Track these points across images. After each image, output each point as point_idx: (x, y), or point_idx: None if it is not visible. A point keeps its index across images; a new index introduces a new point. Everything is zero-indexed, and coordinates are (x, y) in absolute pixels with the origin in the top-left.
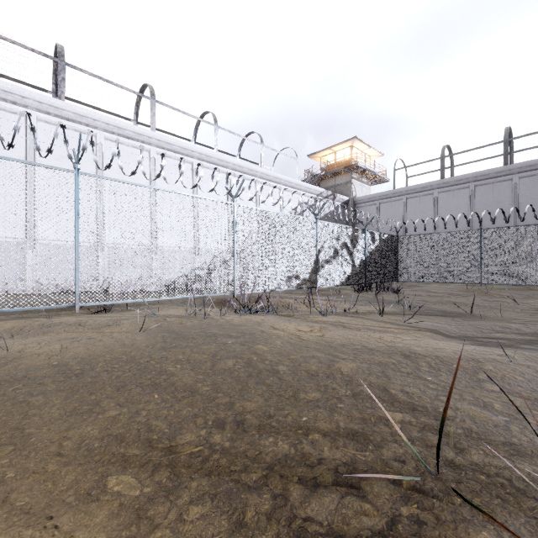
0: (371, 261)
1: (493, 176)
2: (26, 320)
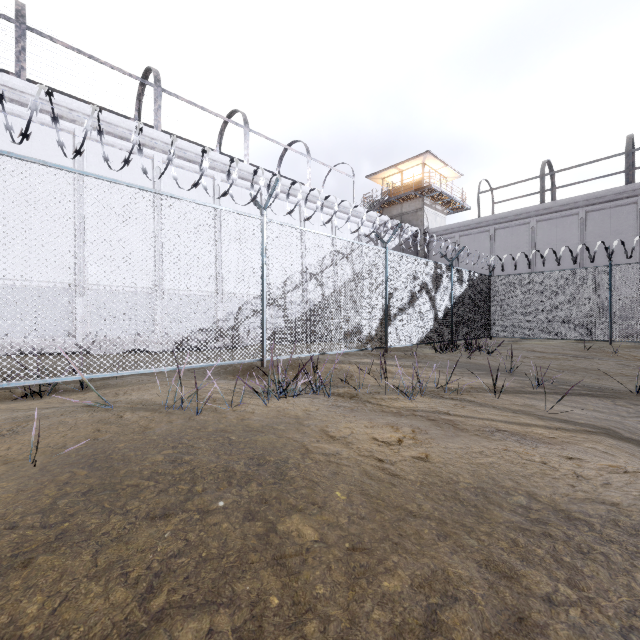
0: (459, 309)
1: (611, 199)
2: None
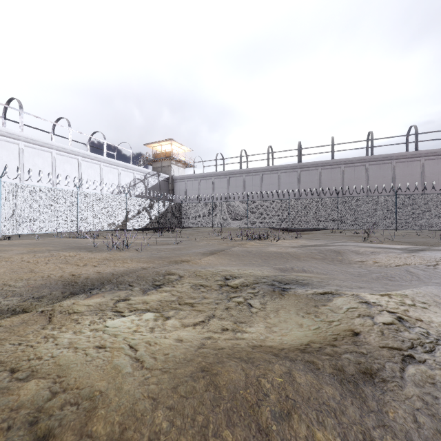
0: (163, 216)
1: (236, 174)
2: None
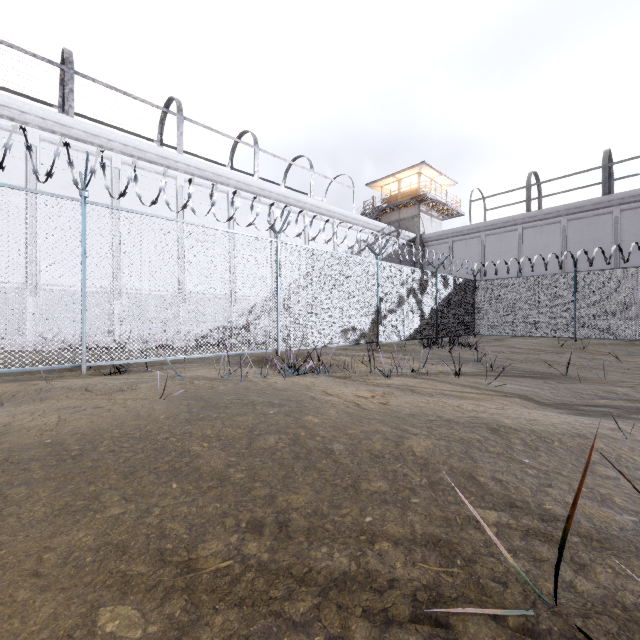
0: (444, 310)
1: (590, 209)
2: (20, 384)
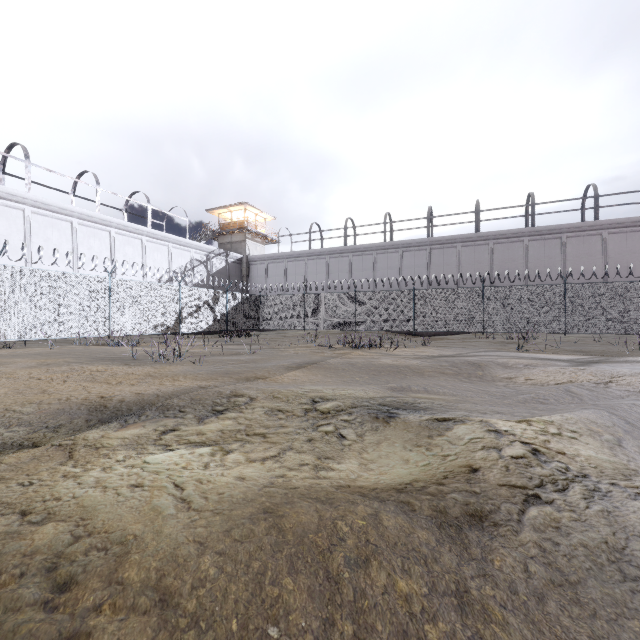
0: (233, 314)
1: (339, 253)
2: None
